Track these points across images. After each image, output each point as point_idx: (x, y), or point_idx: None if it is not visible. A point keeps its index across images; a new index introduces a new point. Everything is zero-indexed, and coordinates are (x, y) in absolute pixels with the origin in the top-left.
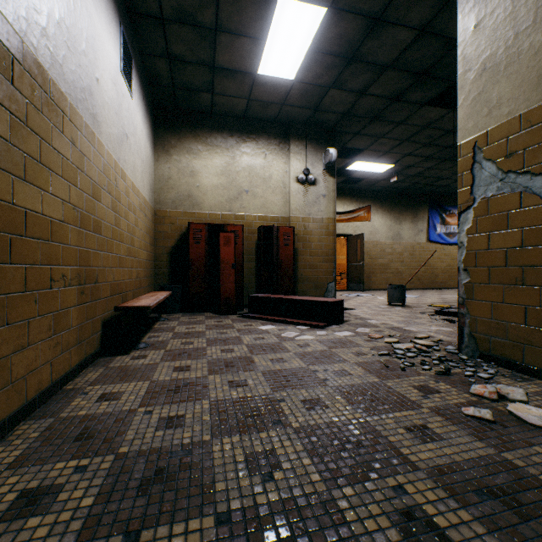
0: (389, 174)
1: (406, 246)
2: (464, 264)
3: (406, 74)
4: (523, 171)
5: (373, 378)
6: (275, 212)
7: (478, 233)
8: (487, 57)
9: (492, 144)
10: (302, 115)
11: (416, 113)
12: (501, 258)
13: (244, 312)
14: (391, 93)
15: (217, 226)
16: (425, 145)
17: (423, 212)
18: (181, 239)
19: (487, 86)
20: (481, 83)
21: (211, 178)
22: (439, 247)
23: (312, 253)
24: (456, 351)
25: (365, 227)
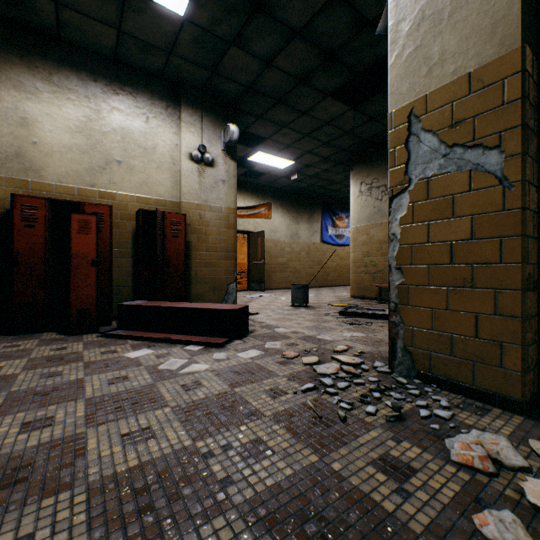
0: (289, 171)
1: (303, 246)
2: (397, 261)
3: (316, 49)
4: (474, 144)
5: (307, 453)
6: (161, 195)
7: (415, 222)
8: (427, 2)
9: (433, 111)
10: (197, 76)
11: (320, 103)
12: (445, 254)
13: (112, 327)
14: (298, 72)
15: (69, 205)
16: (325, 144)
17: (317, 213)
18: (2, 219)
19: (427, 39)
20: (419, 35)
21: (59, 134)
22: (330, 248)
23: (209, 248)
24: (389, 370)
25: (266, 224)
